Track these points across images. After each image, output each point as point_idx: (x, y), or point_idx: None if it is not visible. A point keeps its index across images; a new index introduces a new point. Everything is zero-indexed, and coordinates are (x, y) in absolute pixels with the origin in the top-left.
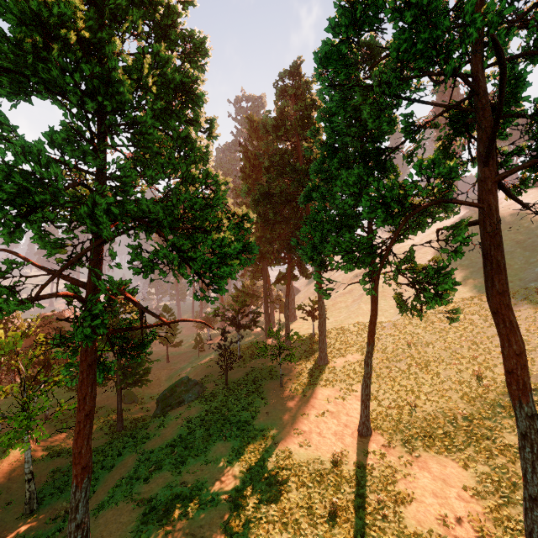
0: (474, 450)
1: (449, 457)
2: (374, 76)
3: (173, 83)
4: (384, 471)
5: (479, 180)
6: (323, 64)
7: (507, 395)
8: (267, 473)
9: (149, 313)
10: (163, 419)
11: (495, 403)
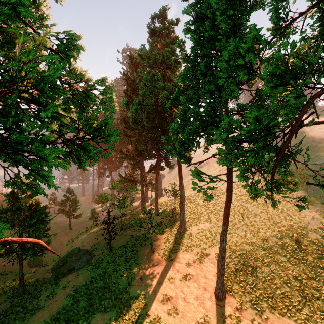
0: (310, 310)
1: (291, 319)
2: None
3: None
4: None
5: None
6: None
7: (322, 257)
8: None
9: None
10: (54, 287)
11: (315, 264)
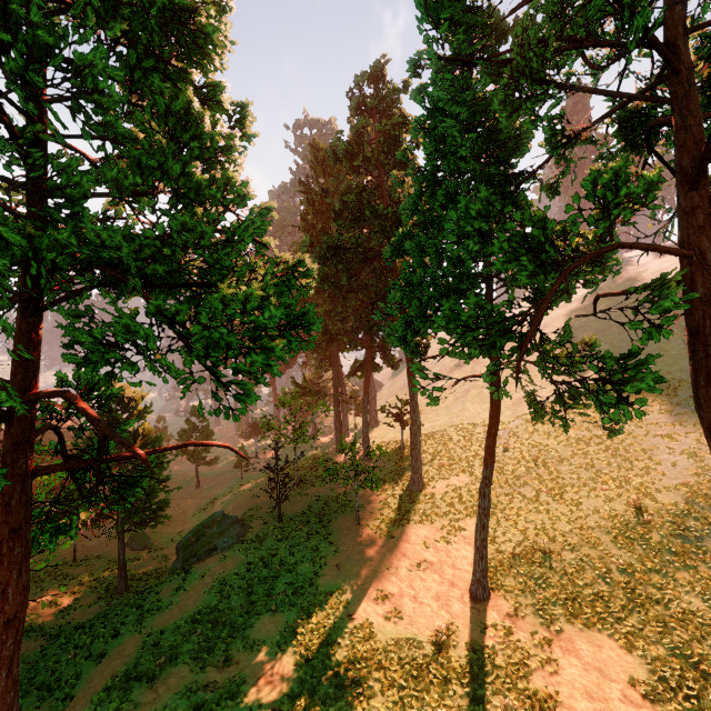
0: (639, 620)
1: (604, 632)
2: (514, 36)
3: (156, 5)
4: (511, 656)
5: (682, 211)
6: (430, 11)
7: (679, 535)
8: (337, 666)
9: (114, 439)
10: (184, 576)
11: (663, 547)
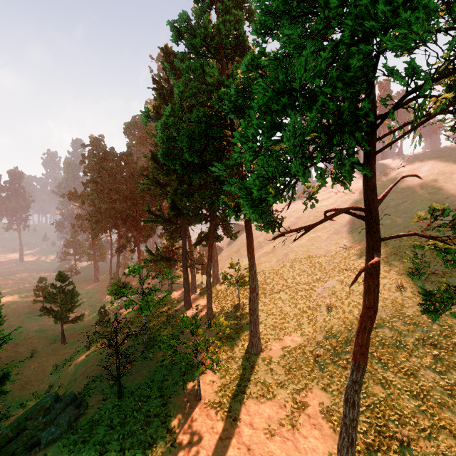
0: None
1: None
2: None
3: None
4: None
5: None
6: None
7: None
8: None
9: None
10: None
11: None
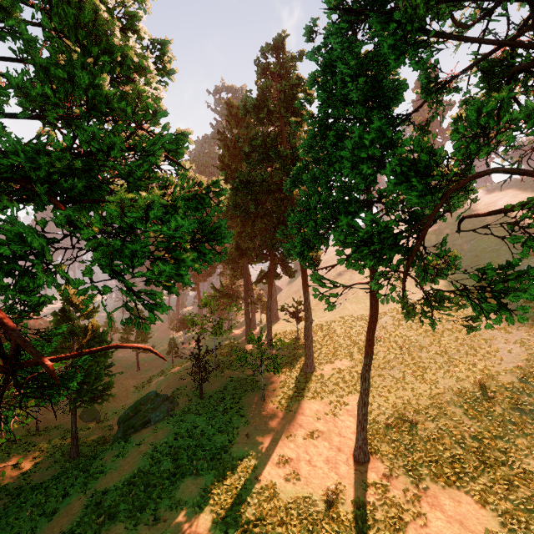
0: (489, 478)
1: (462, 489)
2: None
3: None
4: (389, 511)
5: None
6: None
7: (516, 408)
8: (247, 523)
9: (24, 349)
10: (123, 445)
11: (505, 418)
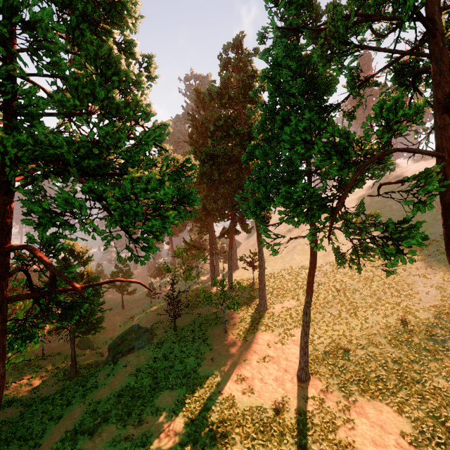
0: (406, 393)
1: (383, 402)
2: (328, 11)
3: None
4: (324, 417)
5: (438, 127)
6: None
7: (430, 339)
8: (212, 425)
9: (60, 277)
10: (113, 366)
11: (421, 346)
